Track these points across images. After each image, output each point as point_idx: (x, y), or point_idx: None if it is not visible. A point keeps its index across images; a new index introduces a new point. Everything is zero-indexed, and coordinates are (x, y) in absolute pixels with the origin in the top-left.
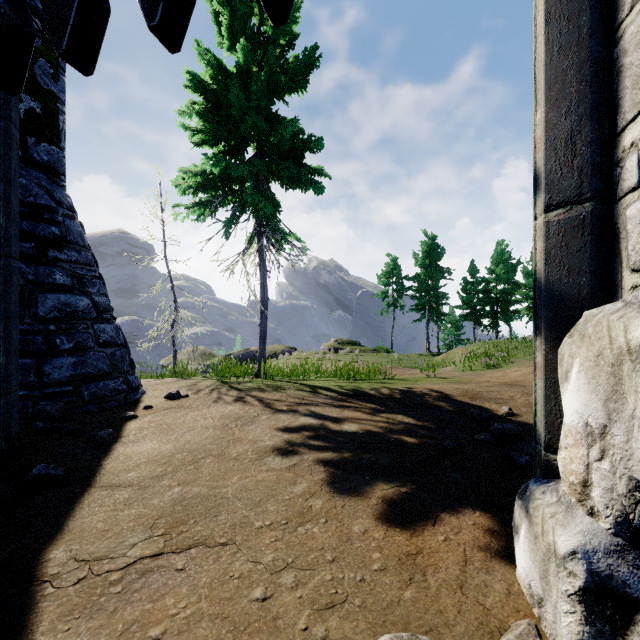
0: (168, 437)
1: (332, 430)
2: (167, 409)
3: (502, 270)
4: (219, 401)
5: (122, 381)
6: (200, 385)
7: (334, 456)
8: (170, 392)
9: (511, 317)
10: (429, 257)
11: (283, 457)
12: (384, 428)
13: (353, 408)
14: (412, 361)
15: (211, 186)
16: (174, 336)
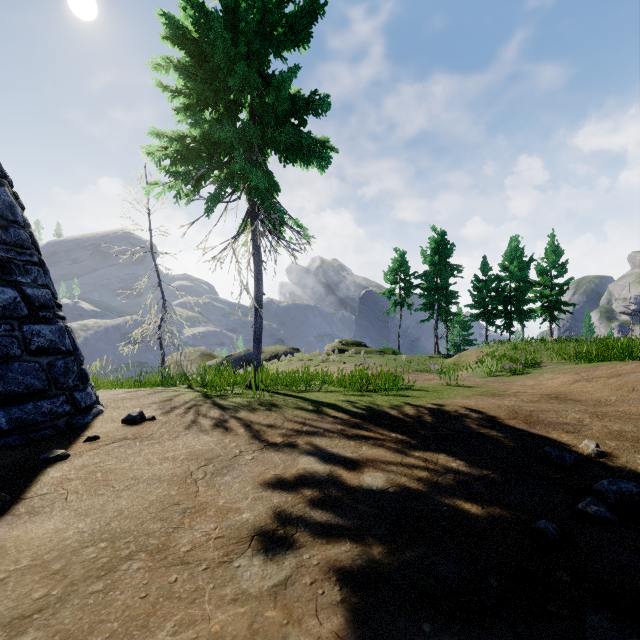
0: (92, 501)
1: (347, 486)
2: (117, 441)
3: (516, 267)
4: (192, 427)
5: (64, 400)
6: (176, 400)
7: (356, 554)
8: (129, 414)
9: (526, 317)
10: (438, 254)
11: (267, 556)
12: (425, 482)
13: (373, 440)
14: (421, 363)
15: (193, 157)
16: (161, 338)
